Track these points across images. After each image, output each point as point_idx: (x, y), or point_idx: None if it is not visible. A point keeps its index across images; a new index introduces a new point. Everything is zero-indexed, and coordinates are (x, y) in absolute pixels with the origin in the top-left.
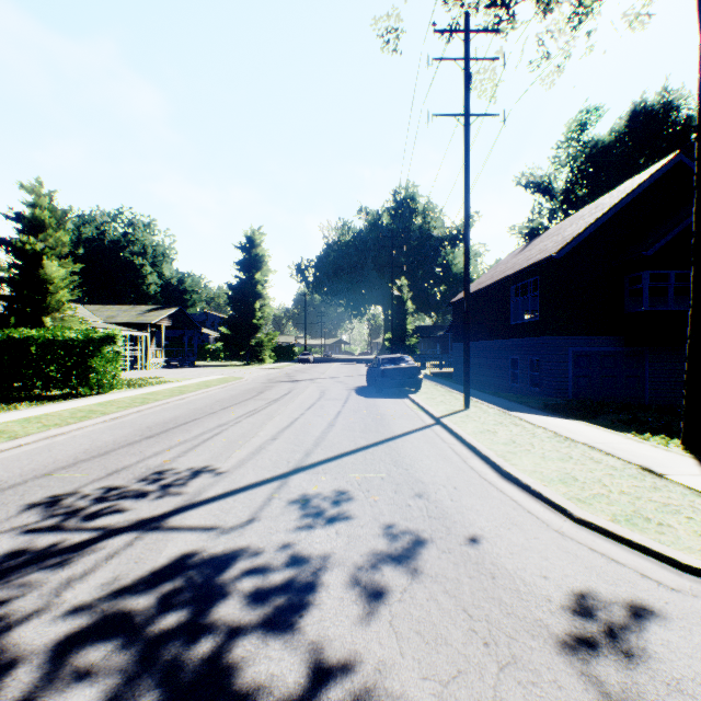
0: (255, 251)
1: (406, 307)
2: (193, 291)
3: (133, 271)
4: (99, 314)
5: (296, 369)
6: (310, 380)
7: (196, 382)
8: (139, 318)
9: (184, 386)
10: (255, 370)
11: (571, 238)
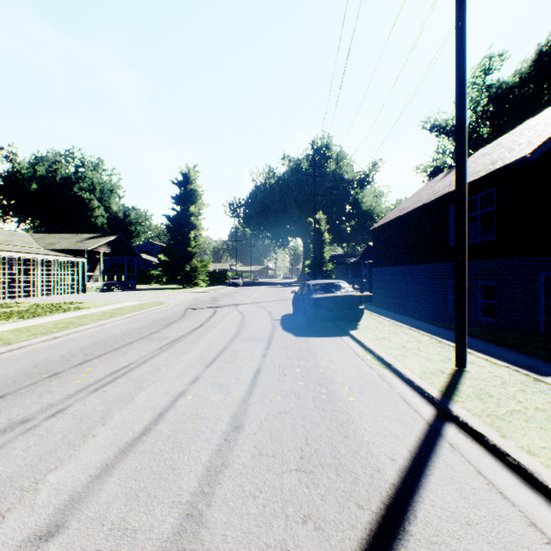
0: (190, 187)
1: (324, 237)
2: (137, 223)
3: (81, 204)
4: (40, 242)
5: (224, 293)
6: (233, 306)
7: (106, 310)
8: (77, 244)
9: (85, 315)
10: (184, 294)
11: (547, 136)
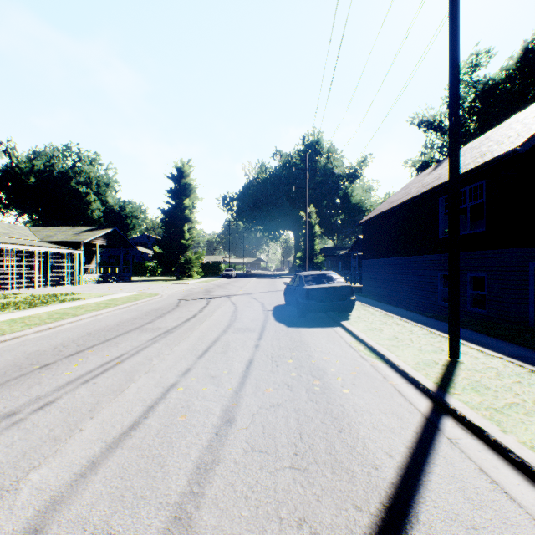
0: (185, 181)
1: (314, 230)
2: (132, 217)
3: (78, 198)
4: (38, 234)
5: (217, 284)
6: (226, 297)
7: (101, 301)
8: (74, 237)
9: (80, 306)
10: (179, 285)
11: None
